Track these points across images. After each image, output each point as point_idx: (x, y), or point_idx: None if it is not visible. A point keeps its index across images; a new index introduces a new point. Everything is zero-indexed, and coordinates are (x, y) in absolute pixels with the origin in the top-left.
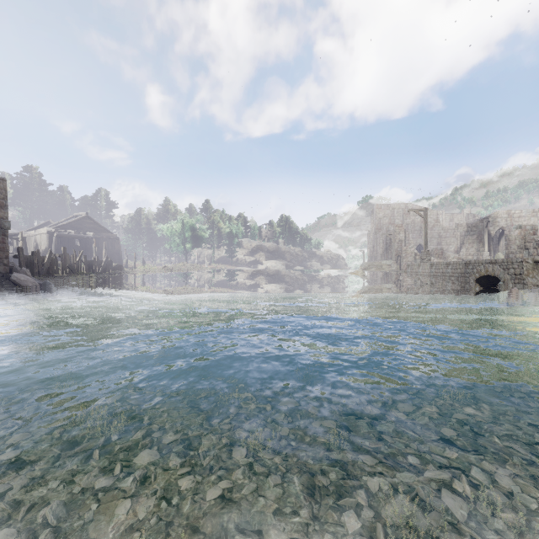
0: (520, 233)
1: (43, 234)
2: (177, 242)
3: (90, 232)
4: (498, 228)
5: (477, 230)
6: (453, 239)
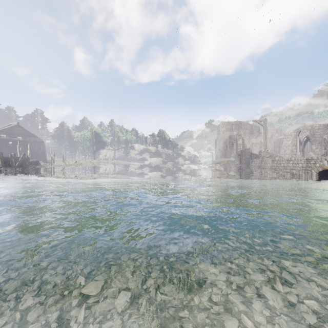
0: None
1: None
2: (88, 145)
3: (20, 136)
4: (305, 136)
5: (292, 137)
6: (269, 144)
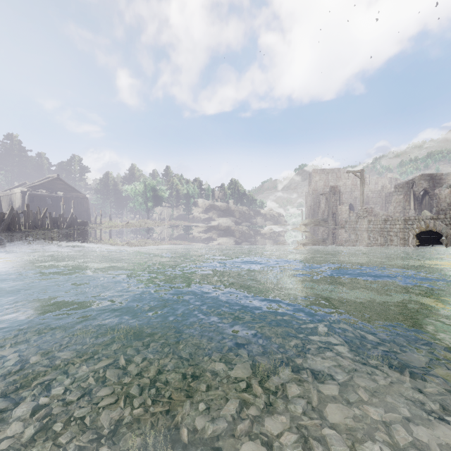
0: (450, 192)
1: (17, 193)
2: (140, 202)
3: (61, 191)
4: (422, 189)
5: (404, 190)
6: (379, 199)
